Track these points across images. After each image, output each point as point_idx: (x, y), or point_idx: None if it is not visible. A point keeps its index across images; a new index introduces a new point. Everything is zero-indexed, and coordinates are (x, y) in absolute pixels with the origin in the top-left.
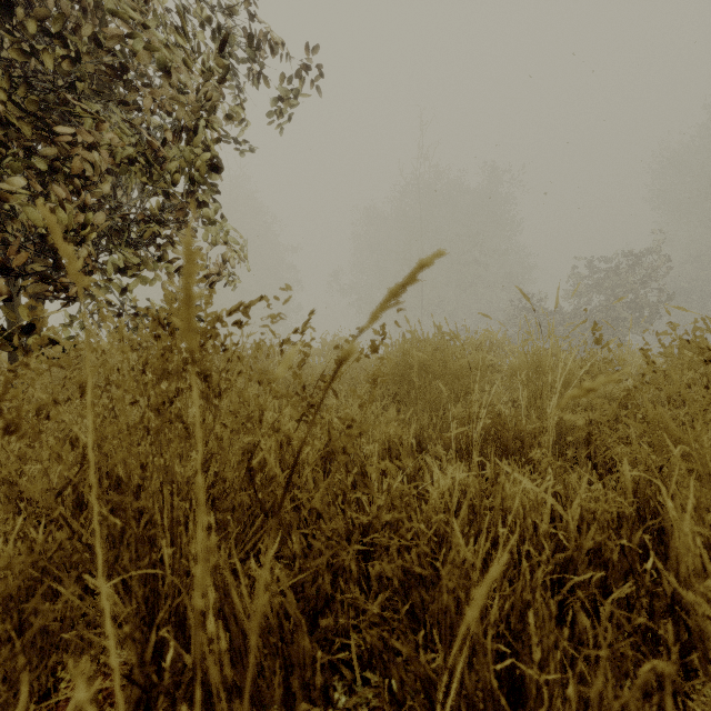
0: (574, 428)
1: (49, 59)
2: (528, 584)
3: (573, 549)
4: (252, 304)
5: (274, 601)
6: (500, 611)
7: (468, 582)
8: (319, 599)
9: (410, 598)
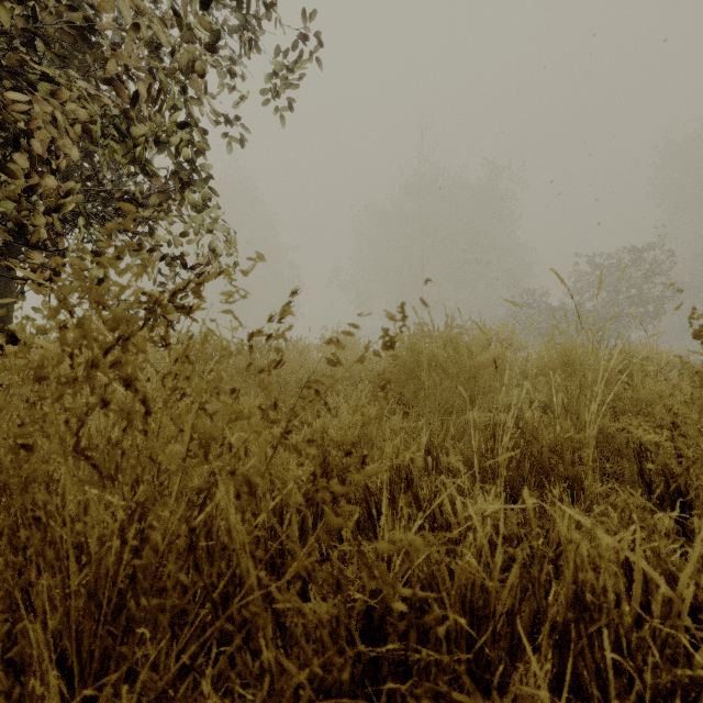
0: (615, 437)
1: (2, 9)
2: None
3: None
4: (208, 279)
5: None
6: None
7: None
8: None
9: None
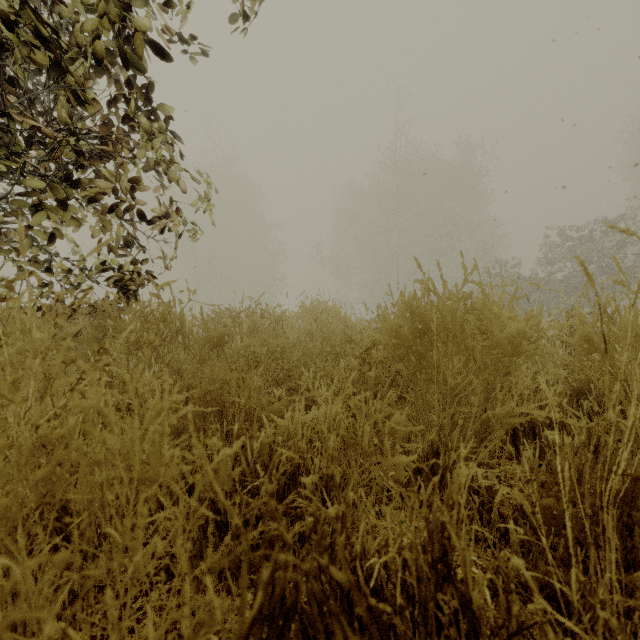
0: None
1: None
2: None
3: None
4: None
5: None
6: None
7: None
8: None
9: None
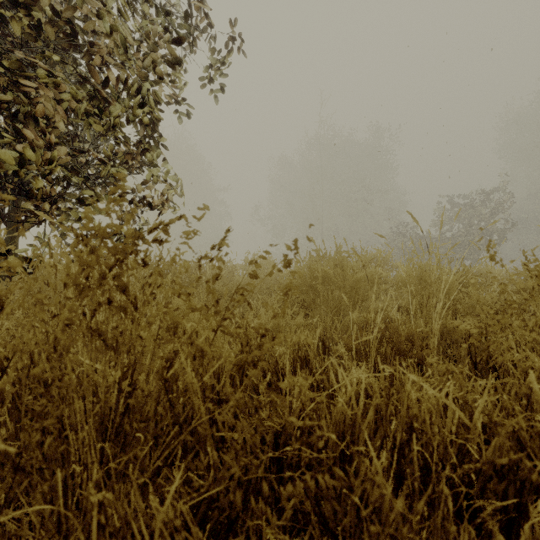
0: (454, 331)
1: (15, 23)
2: (451, 515)
3: (484, 462)
4: (172, 222)
5: (177, 538)
6: (417, 536)
7: (396, 534)
8: (232, 507)
9: (322, 509)
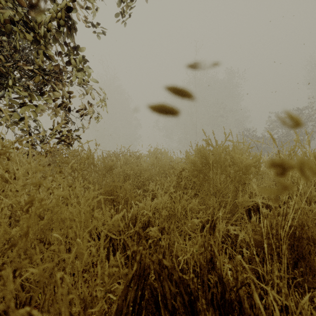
0: None
1: None
2: None
3: None
4: None
5: None
6: None
7: None
8: None
9: None
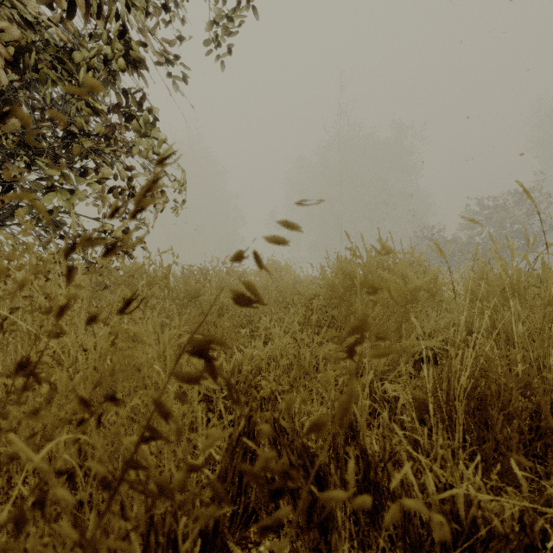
0: None
1: None
2: None
3: None
4: None
5: None
6: None
7: None
8: None
9: None
